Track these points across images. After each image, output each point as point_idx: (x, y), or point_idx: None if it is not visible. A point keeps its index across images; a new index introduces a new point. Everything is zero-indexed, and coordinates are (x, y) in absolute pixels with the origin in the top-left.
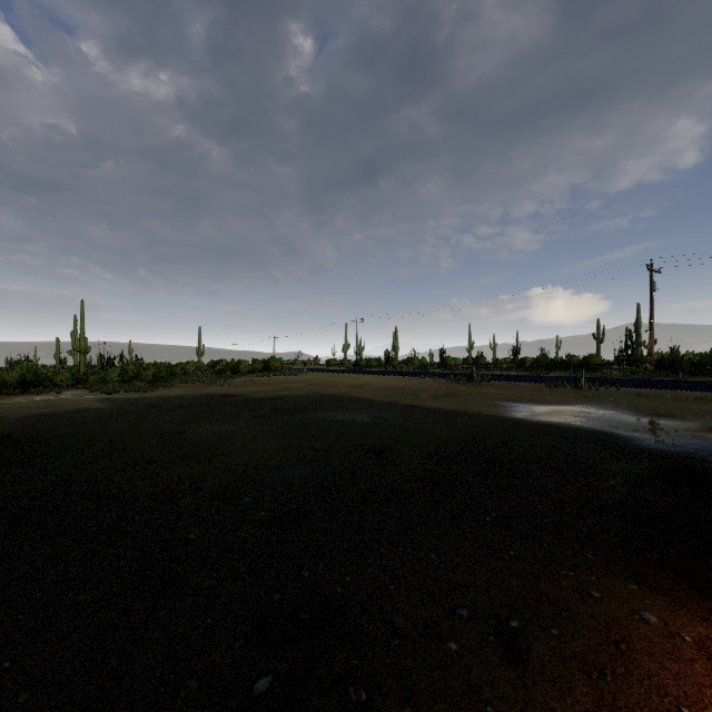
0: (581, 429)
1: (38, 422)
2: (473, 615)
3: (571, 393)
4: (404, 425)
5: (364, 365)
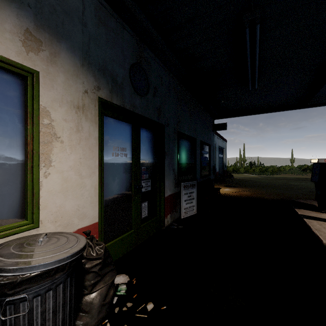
0: None
1: (248, 178)
2: None
3: None
4: None
5: None
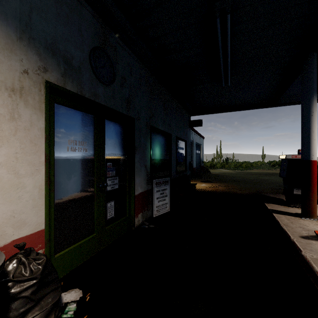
0: None
1: (224, 173)
2: None
3: None
4: None
5: None
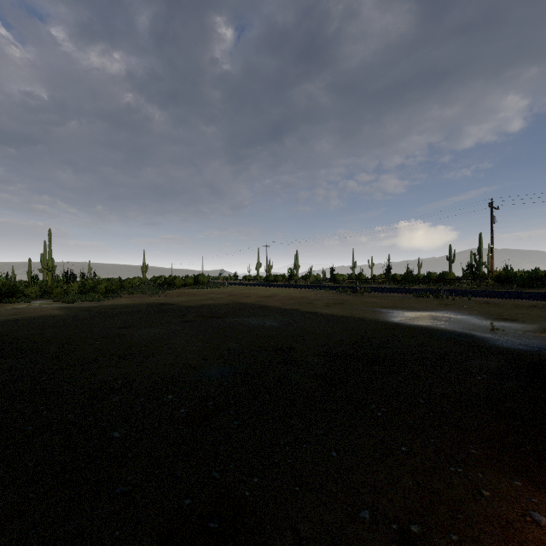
0: (445, 331)
1: (3, 327)
2: (375, 520)
3: (433, 301)
4: (304, 328)
5: (272, 280)
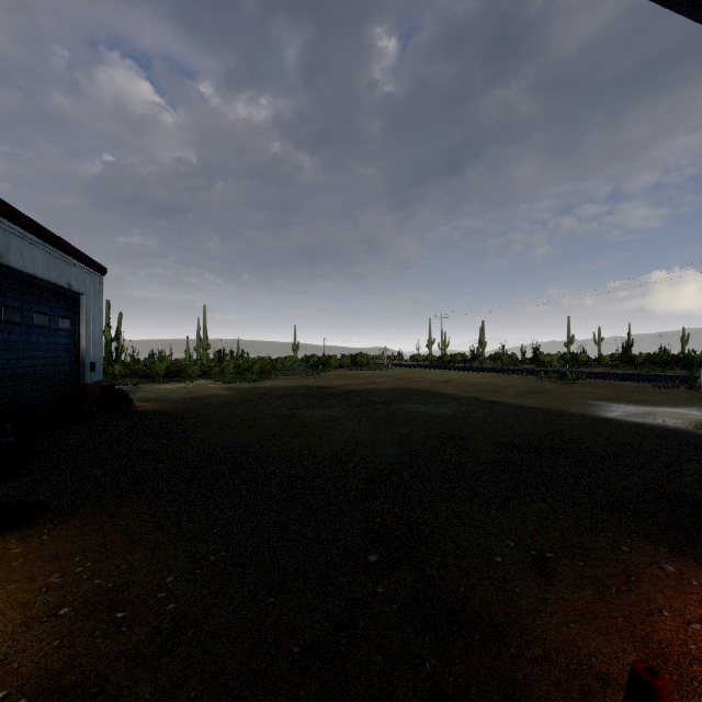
0: (677, 431)
1: (190, 403)
2: (517, 547)
3: (683, 394)
4: (483, 418)
5: (448, 361)
